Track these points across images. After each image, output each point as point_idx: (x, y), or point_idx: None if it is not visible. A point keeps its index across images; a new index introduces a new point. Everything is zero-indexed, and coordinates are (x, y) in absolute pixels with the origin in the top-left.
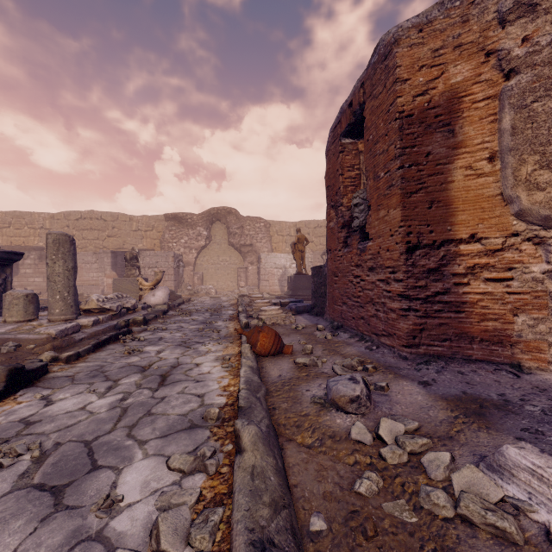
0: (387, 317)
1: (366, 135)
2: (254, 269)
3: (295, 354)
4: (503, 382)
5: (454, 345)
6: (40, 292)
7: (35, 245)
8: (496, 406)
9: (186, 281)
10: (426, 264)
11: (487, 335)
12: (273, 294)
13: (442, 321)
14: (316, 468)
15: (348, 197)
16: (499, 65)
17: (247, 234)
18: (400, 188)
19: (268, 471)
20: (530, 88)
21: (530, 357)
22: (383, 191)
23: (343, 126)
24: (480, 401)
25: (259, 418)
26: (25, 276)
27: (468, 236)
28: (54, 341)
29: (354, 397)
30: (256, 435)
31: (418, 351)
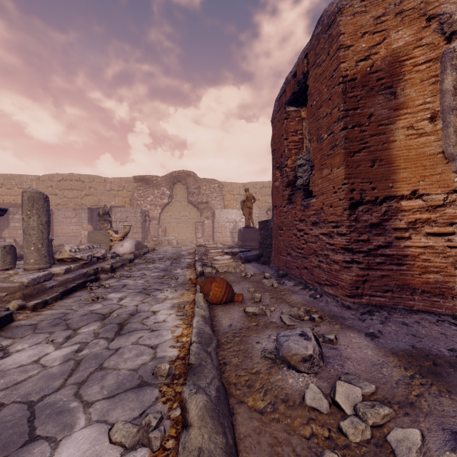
0: (330, 268)
1: (309, 101)
2: (210, 223)
3: (245, 303)
4: (449, 335)
5: (396, 296)
6: None
7: None
8: (450, 364)
9: (152, 233)
10: (368, 219)
11: (429, 287)
12: (226, 244)
13: (384, 273)
14: (269, 442)
15: (291, 159)
16: (441, 29)
17: (204, 193)
18: (344, 148)
19: (217, 456)
20: None
21: None
22: (326, 152)
23: (288, 95)
24: (432, 357)
25: (208, 379)
26: (14, 229)
27: (410, 193)
28: (25, 290)
29: (306, 356)
30: (204, 408)
31: (361, 301)
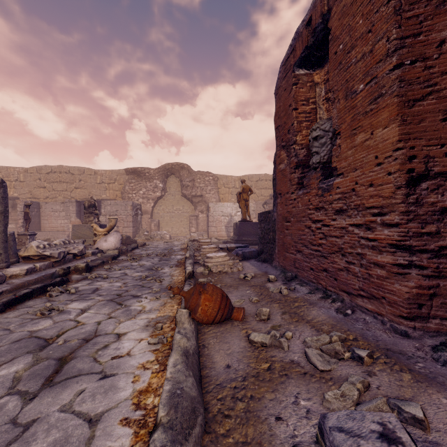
0: (368, 274)
1: (332, 48)
2: (204, 217)
3: (247, 321)
4: None
5: None
6: None
7: (11, 195)
8: None
9: (144, 227)
10: (438, 201)
11: None
12: (221, 239)
13: None
14: None
15: (302, 133)
16: None
17: (198, 186)
18: (397, 95)
19: None
20: None
21: None
22: (362, 109)
23: (298, 52)
24: None
25: None
26: None
27: None
28: None
29: None
30: None
31: (426, 326)
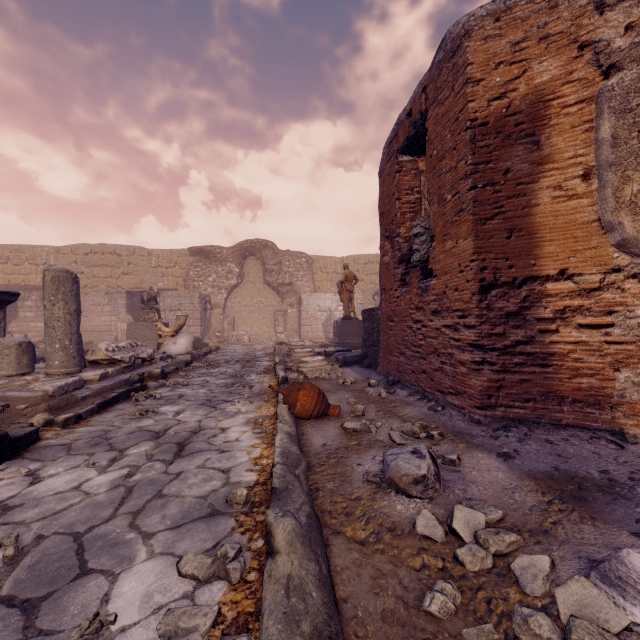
0: (455, 372)
1: (428, 150)
2: (294, 312)
3: (343, 417)
4: (603, 454)
5: (540, 406)
6: (42, 339)
7: (37, 284)
8: (599, 488)
9: (215, 326)
10: (504, 306)
11: (581, 395)
12: (317, 341)
13: (525, 377)
14: (371, 574)
15: (406, 225)
16: (596, 61)
17: (286, 271)
18: (472, 213)
19: (309, 583)
20: (636, 87)
21: (636, 422)
22: (450, 218)
23: (401, 140)
24: (578, 480)
25: (297, 505)
26: (25, 320)
27: (557, 272)
28: (50, 401)
29: (418, 476)
30: (293, 532)
31: (495, 414)
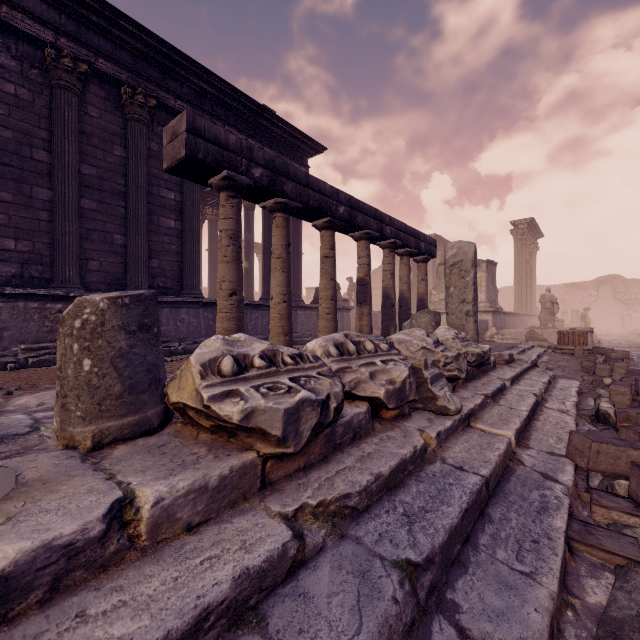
0: None
1: None
2: (638, 315)
3: None
4: None
5: None
6: None
7: None
8: None
9: None
10: None
11: None
12: None
13: None
14: None
15: None
16: None
17: (631, 291)
18: None
19: None
20: None
21: None
22: None
23: None
24: None
25: None
26: None
27: None
28: None
29: None
30: None
31: None
